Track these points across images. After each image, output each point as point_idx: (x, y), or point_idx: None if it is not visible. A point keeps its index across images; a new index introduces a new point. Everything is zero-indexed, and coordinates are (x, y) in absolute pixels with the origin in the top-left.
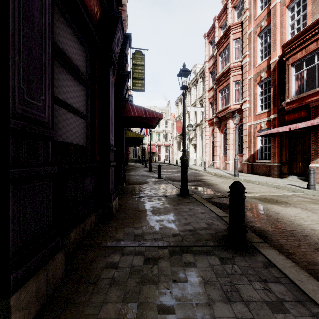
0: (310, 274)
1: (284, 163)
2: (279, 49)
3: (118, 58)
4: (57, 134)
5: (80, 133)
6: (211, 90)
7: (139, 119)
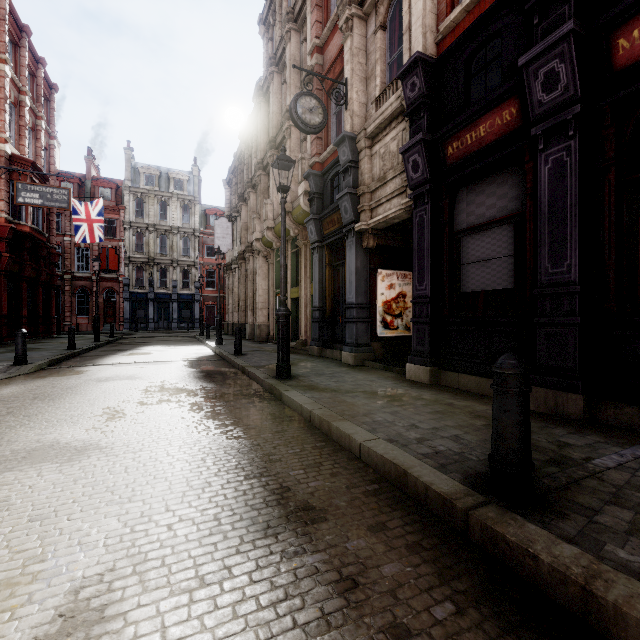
0: (386, 504)
1: None
2: None
3: None
4: None
5: None
6: None
7: None
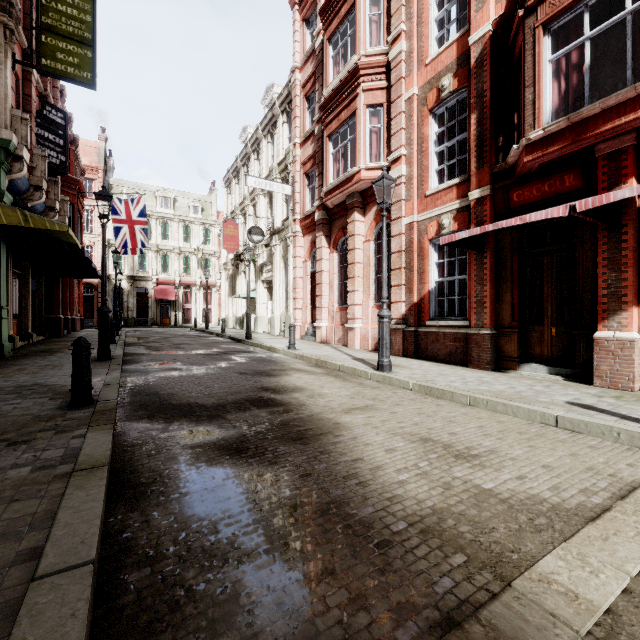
0: None
1: (508, 327)
2: (494, 4)
3: None
4: None
5: None
6: (307, 141)
7: None
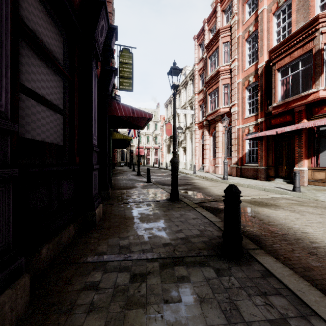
0: (308, 281)
1: (271, 166)
2: (266, 54)
3: (103, 52)
4: (23, 130)
5: (55, 130)
6: (200, 93)
7: (127, 120)
